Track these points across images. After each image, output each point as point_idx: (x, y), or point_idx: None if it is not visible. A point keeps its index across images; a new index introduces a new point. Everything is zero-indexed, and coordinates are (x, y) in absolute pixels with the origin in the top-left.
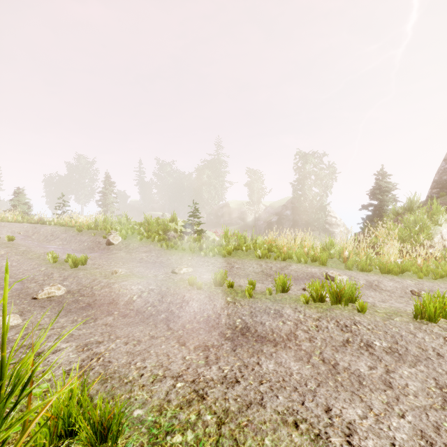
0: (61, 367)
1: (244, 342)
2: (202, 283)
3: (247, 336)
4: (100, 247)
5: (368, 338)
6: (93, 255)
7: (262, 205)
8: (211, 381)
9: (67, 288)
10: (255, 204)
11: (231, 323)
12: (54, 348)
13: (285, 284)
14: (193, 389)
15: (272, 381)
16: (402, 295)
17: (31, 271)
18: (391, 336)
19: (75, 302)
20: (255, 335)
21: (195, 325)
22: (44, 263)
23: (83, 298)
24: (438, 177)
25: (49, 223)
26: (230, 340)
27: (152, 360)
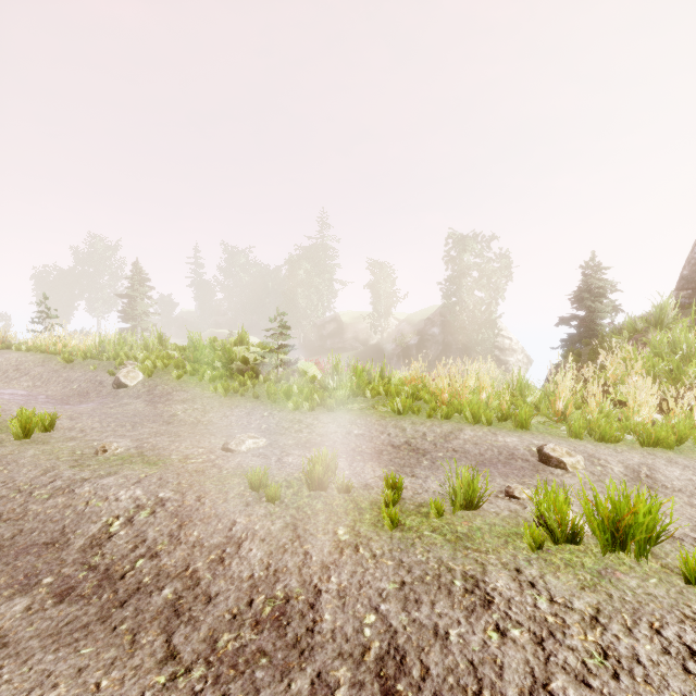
0: None
1: None
2: (279, 485)
3: None
4: (102, 392)
5: None
6: (80, 410)
7: (392, 319)
8: None
9: None
10: (383, 318)
11: (349, 632)
12: None
13: (474, 491)
14: None
15: None
16: None
17: None
18: None
19: None
20: (424, 695)
21: (247, 639)
22: None
23: None
24: (689, 270)
25: (16, 348)
26: None
27: None
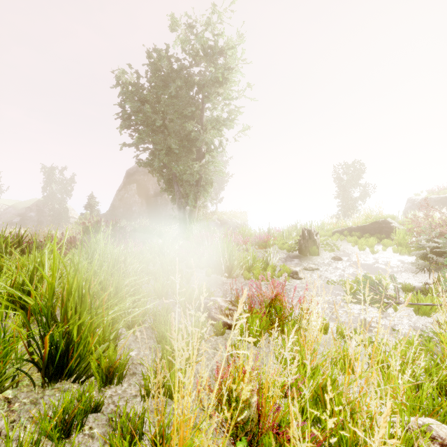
0: None
1: None
2: None
3: None
4: None
5: None
6: None
7: (2, 204)
8: None
9: None
10: None
11: None
12: None
13: None
14: None
15: None
16: None
17: None
18: None
19: None
20: None
21: None
22: None
23: None
24: (113, 202)
25: None
26: None
27: None
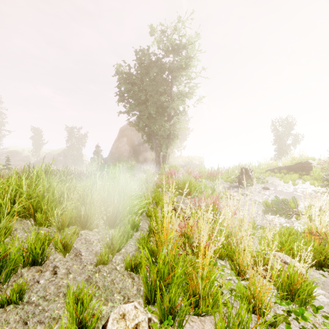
0: None
1: None
2: None
3: None
4: None
5: None
6: None
7: (43, 152)
8: None
9: None
10: (37, 151)
11: None
12: None
13: None
14: None
15: None
16: None
17: None
18: None
19: None
20: None
21: None
22: None
23: None
24: (111, 150)
25: None
26: None
27: None
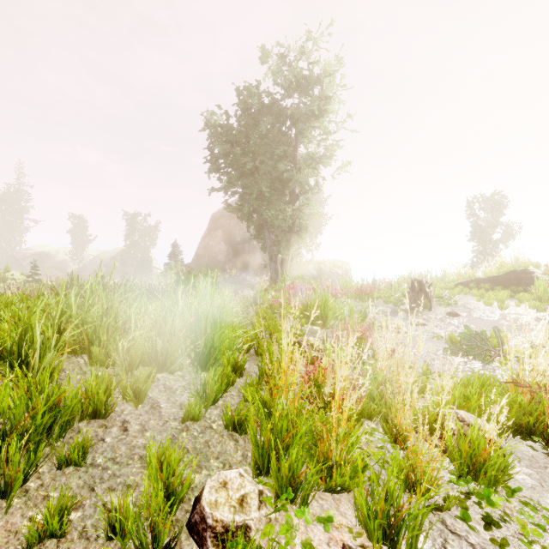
0: None
1: None
2: None
3: None
4: None
5: None
6: None
7: (88, 254)
8: None
9: None
10: (79, 254)
11: None
12: None
13: None
14: None
15: None
16: None
17: None
18: None
19: None
20: None
21: None
22: None
23: None
24: (197, 250)
25: None
26: None
27: None
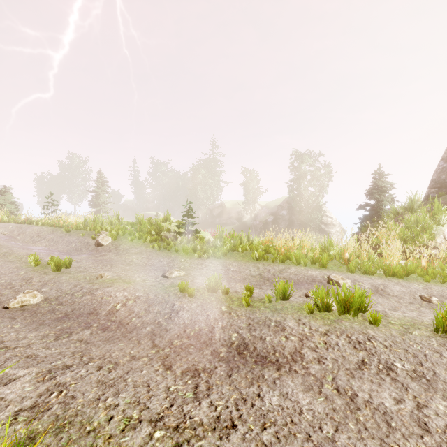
0: (10, 406)
1: (241, 364)
2: (194, 289)
3: (245, 356)
4: (89, 248)
5: (386, 358)
6: (80, 258)
7: (257, 205)
8: (199, 427)
9: (45, 294)
10: (251, 204)
11: (226, 339)
12: (9, 376)
13: (286, 291)
14: (175, 441)
15: (277, 424)
16: (412, 301)
17: (8, 275)
18: (413, 356)
19: (51, 312)
20: (254, 354)
21: (185, 341)
22: (25, 266)
23: (60, 307)
24: (436, 176)
25: (36, 223)
26: (224, 361)
27: (127, 394)
